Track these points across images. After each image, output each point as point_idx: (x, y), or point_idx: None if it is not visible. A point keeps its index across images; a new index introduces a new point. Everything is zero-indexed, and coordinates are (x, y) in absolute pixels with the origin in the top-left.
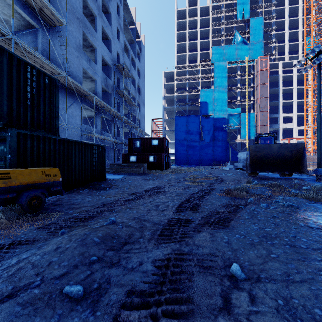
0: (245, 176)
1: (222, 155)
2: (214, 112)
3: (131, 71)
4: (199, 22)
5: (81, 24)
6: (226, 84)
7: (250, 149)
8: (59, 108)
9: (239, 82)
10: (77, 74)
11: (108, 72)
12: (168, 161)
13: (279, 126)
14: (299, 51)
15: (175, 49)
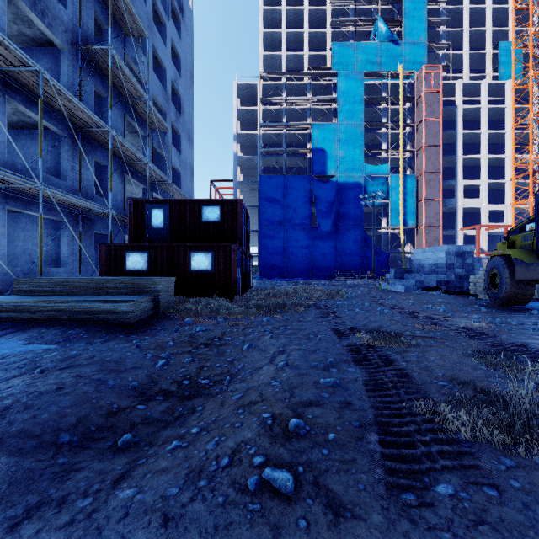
0: None
1: (354, 257)
2: (338, 172)
3: (152, 38)
4: None
5: None
6: (361, 116)
7: None
8: None
9: (385, 114)
10: None
11: None
12: (248, 269)
13: (457, 203)
14: (487, 67)
15: (260, 42)
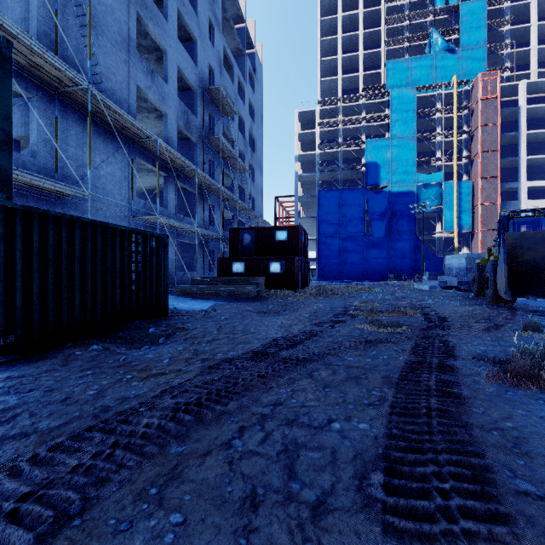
0: (482, 305)
1: (407, 261)
2: (390, 182)
3: (237, 105)
4: (362, 19)
5: None
6: (414, 129)
7: (505, 242)
8: (10, 120)
9: (439, 124)
10: (123, 97)
11: (193, 103)
12: (306, 272)
13: (520, 205)
14: None
15: (318, 70)
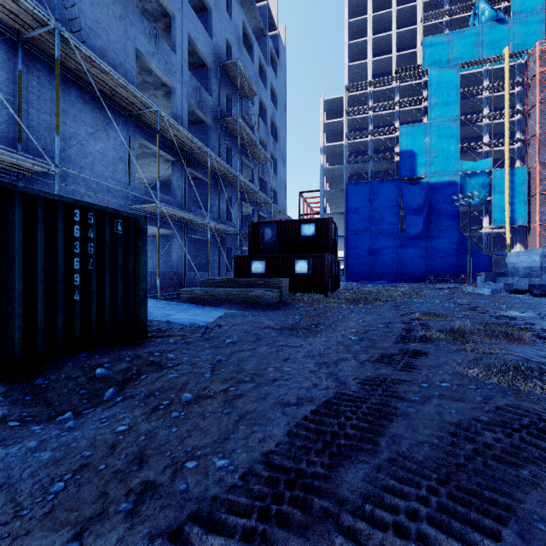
0: None
1: (448, 260)
2: (429, 172)
3: (258, 89)
4: None
5: None
6: (456, 111)
7: None
8: None
9: (486, 104)
10: (118, 60)
11: (207, 82)
12: (336, 272)
13: None
14: None
15: (346, 54)
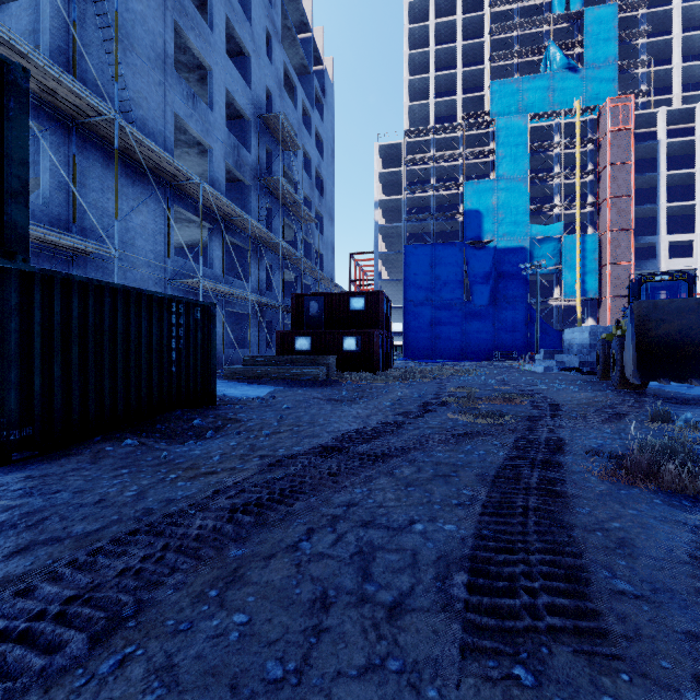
0: (607, 391)
1: (517, 335)
2: (496, 236)
3: (301, 137)
4: (460, 27)
5: (169, 2)
6: (526, 168)
7: (634, 313)
8: (26, 166)
9: (557, 161)
10: (158, 128)
11: (245, 135)
12: (389, 349)
13: (659, 265)
14: None
15: (405, 92)
